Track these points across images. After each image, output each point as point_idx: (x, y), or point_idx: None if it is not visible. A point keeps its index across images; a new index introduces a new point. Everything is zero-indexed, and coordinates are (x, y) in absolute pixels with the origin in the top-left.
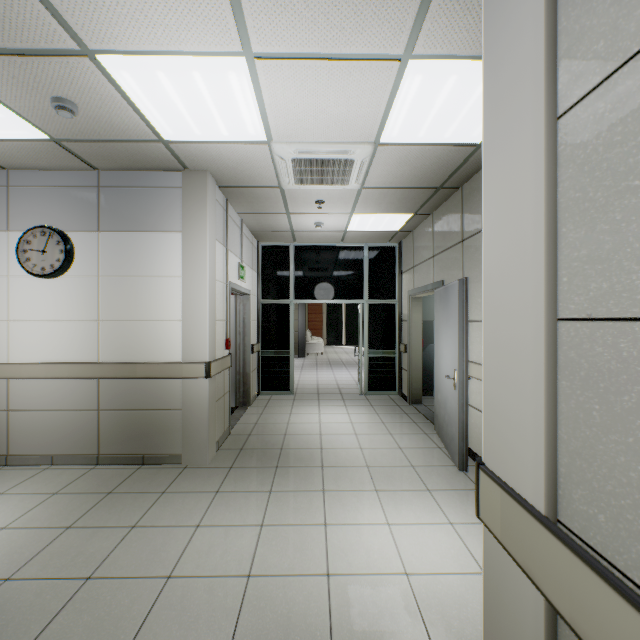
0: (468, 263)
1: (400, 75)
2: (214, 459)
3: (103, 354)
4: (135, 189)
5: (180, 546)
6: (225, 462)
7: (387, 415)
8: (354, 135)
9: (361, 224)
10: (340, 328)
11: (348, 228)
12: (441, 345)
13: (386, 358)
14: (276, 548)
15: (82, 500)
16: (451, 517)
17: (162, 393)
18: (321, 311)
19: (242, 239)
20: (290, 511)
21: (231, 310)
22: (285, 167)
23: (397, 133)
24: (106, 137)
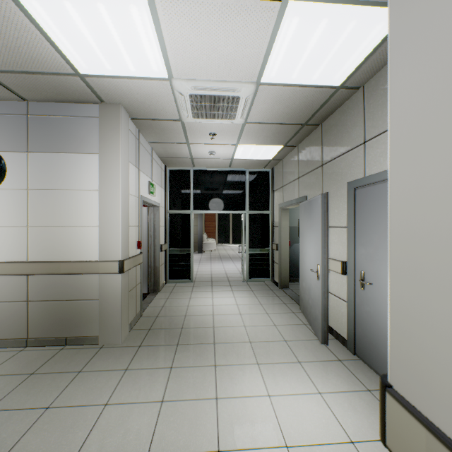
0: (327, 182)
1: (280, 17)
2: (126, 339)
3: (31, 254)
4: (59, 117)
5: (87, 427)
6: (135, 341)
7: (264, 298)
8: (240, 75)
9: (244, 153)
10: (228, 232)
11: (234, 156)
12: (306, 245)
13: (262, 254)
14: (173, 425)
15: (6, 382)
16: (319, 387)
17: (82, 286)
18: (214, 219)
19: (152, 163)
20: (187, 386)
21: (144, 218)
22: (184, 102)
23: (275, 74)
24: (28, 69)
